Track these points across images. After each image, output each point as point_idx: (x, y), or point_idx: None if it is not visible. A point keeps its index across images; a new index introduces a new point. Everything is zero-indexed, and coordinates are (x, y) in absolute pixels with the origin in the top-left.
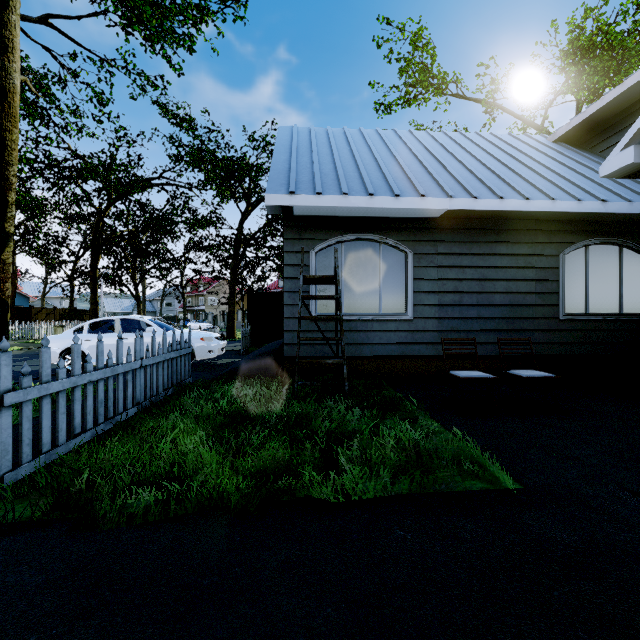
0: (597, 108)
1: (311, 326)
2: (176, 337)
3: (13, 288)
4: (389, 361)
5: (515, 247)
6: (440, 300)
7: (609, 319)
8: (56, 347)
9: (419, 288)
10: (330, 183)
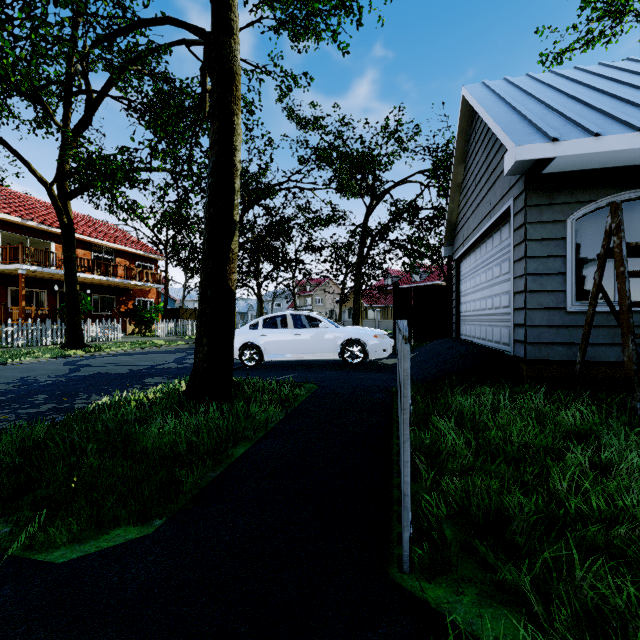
0: None
1: (567, 320)
2: (348, 334)
3: (166, 292)
4: None
5: None
6: None
7: None
8: (235, 342)
9: None
10: (600, 122)
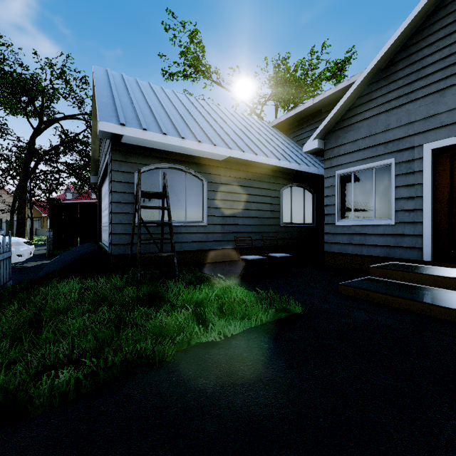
0: (293, 114)
1: (135, 230)
2: None
3: None
4: (192, 254)
5: (261, 184)
6: (223, 213)
7: (300, 226)
8: None
9: (211, 205)
10: (151, 123)
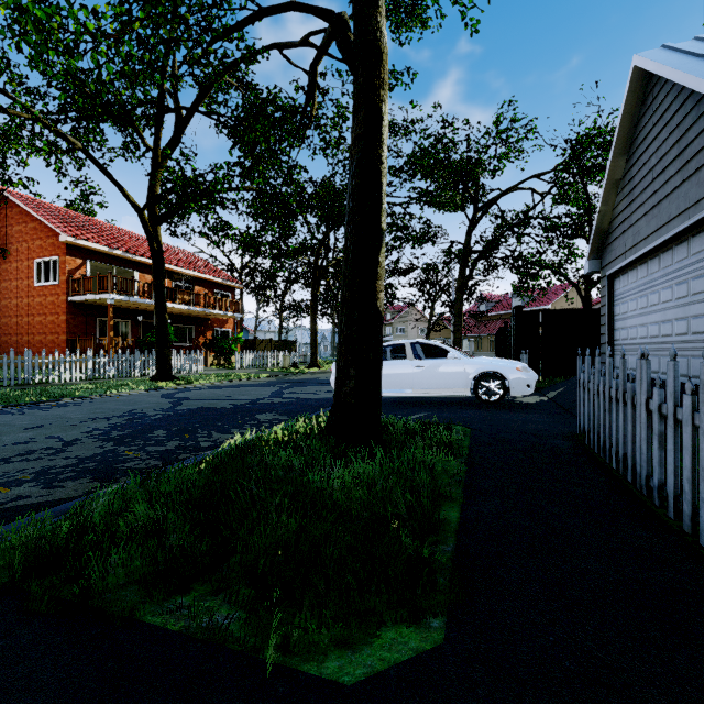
0: None
1: None
2: (483, 366)
3: (241, 322)
4: None
5: None
6: None
7: None
8: None
9: None
10: None
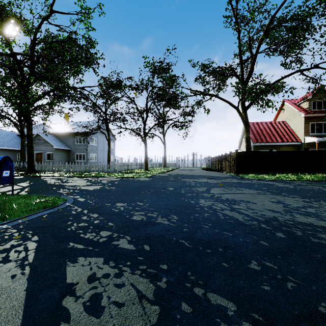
0: None
1: None
2: None
3: None
4: None
5: (11, 152)
6: None
7: None
8: None
9: None
10: None
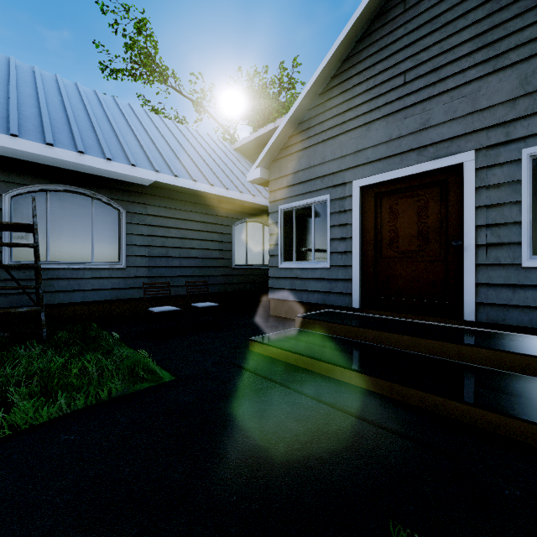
0: (255, 137)
1: (4, 275)
2: None
3: None
4: (102, 305)
5: (206, 217)
6: (150, 252)
7: (258, 268)
8: None
9: (132, 241)
10: (31, 128)
